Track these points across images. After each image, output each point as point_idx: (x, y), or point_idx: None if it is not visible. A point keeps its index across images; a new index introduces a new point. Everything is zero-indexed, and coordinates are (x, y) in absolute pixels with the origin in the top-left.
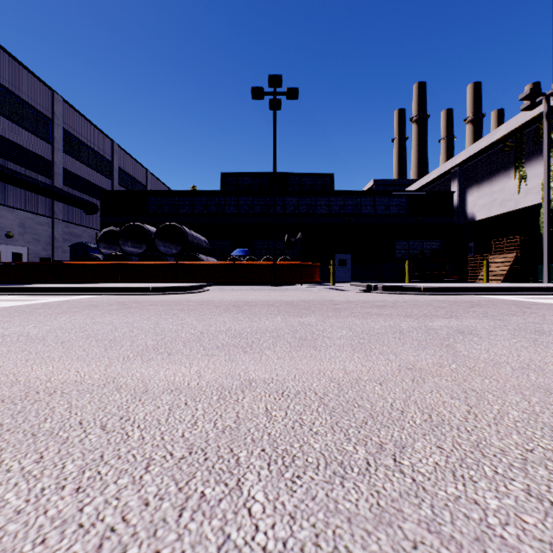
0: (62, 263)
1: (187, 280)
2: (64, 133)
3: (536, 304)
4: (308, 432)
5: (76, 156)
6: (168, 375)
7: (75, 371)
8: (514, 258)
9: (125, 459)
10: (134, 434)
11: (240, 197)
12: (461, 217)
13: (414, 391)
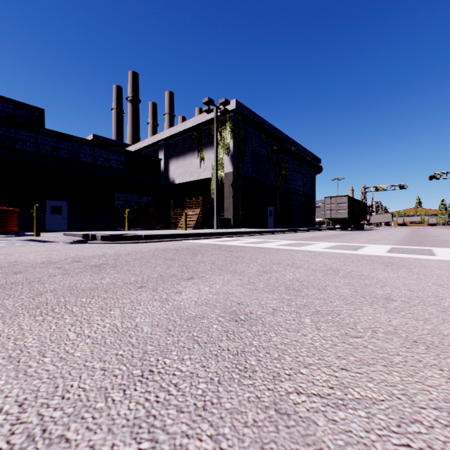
0: None
1: None
2: None
3: (231, 247)
4: None
5: None
6: None
7: None
8: (200, 212)
9: None
10: None
11: None
12: (166, 180)
13: None
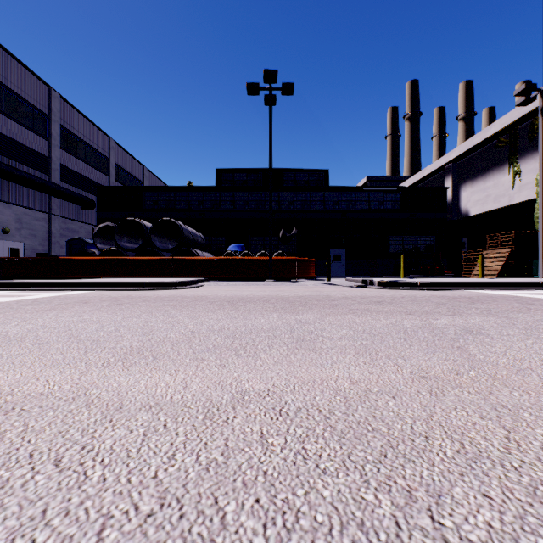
0: (58, 258)
1: (183, 275)
2: (61, 129)
3: (537, 300)
4: (315, 470)
5: (73, 152)
6: (149, 385)
7: (44, 381)
8: (509, 253)
9: (74, 516)
10: (94, 473)
11: (236, 193)
12: (455, 212)
13: (435, 408)
